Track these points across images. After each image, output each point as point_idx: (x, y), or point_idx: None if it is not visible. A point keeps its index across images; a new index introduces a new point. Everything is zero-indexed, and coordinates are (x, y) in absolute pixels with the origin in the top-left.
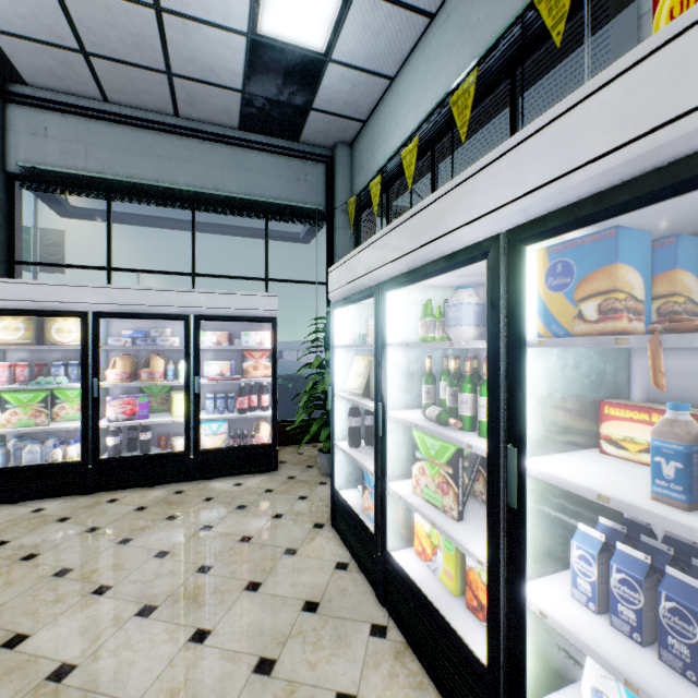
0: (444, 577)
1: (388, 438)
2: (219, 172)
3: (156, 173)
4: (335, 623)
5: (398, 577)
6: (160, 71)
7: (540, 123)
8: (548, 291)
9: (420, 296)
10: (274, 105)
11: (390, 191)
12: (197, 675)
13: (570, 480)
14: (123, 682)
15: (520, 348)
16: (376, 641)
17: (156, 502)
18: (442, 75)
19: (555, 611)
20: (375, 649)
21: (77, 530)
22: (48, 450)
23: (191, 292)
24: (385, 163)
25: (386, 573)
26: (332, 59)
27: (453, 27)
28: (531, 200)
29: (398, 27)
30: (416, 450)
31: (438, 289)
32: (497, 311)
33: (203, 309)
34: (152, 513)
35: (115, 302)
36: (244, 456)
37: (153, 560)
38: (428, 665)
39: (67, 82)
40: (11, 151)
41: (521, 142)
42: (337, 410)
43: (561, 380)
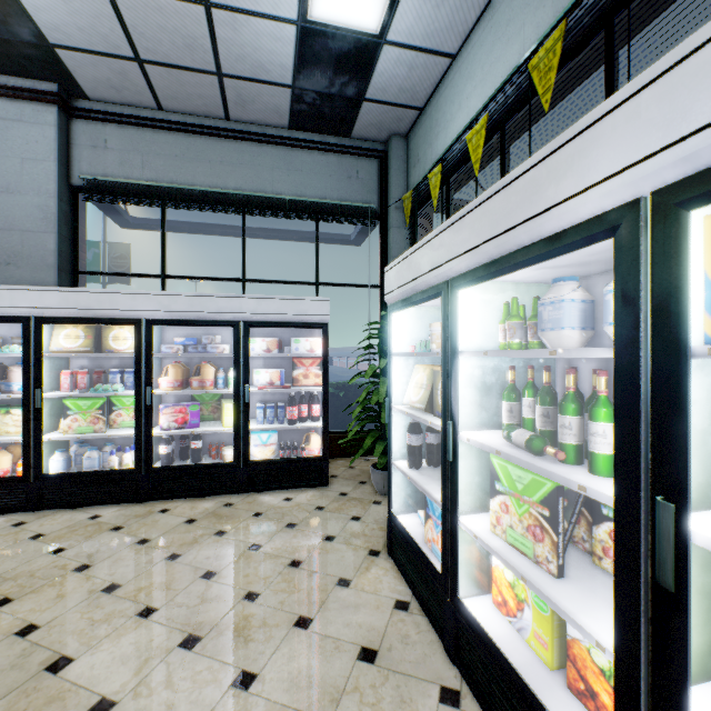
0: (534, 642)
1: (459, 464)
2: (269, 174)
3: (208, 179)
4: (397, 680)
5: (474, 635)
6: (211, 72)
7: None
8: None
9: (497, 294)
10: (324, 99)
11: (452, 181)
12: None
13: None
14: None
15: (678, 359)
16: None
17: (205, 514)
18: (515, 41)
19: None
20: None
21: (129, 541)
22: (106, 457)
23: (240, 298)
24: (446, 150)
25: (457, 624)
26: (387, 40)
27: None
28: (703, 140)
29: None
30: (495, 481)
31: (520, 286)
32: (634, 307)
33: (252, 315)
34: (201, 526)
35: (167, 309)
36: (294, 469)
37: (199, 580)
38: None
39: (124, 93)
40: (75, 164)
41: (682, 60)
42: (394, 425)
43: None
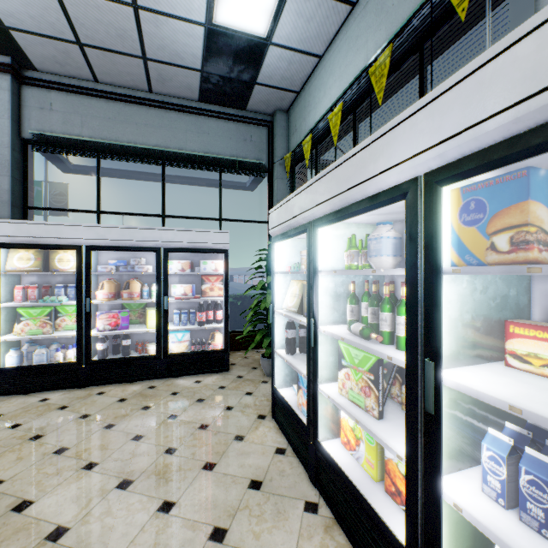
0: (366, 465)
1: (319, 348)
2: (183, 135)
3: (135, 137)
4: (275, 499)
5: (327, 463)
6: (138, 56)
7: (455, 79)
8: (461, 226)
9: (345, 231)
10: (226, 81)
11: (319, 147)
12: (164, 540)
13: (483, 391)
14: (105, 543)
15: (436, 275)
16: (309, 516)
17: (134, 395)
18: (361, 52)
19: (468, 504)
20: (309, 523)
21: (73, 416)
22: (52, 353)
23: (161, 230)
24: (315, 124)
25: (317, 459)
26: (272, 42)
27: (371, 12)
28: (447, 146)
29: (326, 14)
30: (342, 359)
31: (360, 226)
32: (415, 243)
33: (170, 243)
34: (130, 403)
35: (102, 238)
36: (203, 359)
37: (130, 442)
38: (353, 539)
39: (67, 67)
40: (25, 122)
41: (438, 97)
42: (276, 324)
43: (470, 302)
